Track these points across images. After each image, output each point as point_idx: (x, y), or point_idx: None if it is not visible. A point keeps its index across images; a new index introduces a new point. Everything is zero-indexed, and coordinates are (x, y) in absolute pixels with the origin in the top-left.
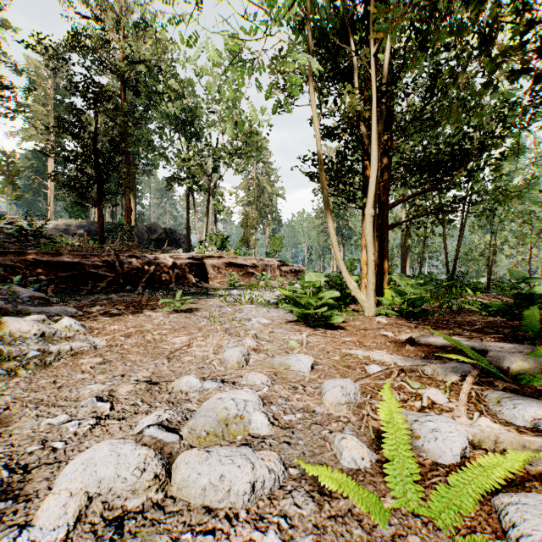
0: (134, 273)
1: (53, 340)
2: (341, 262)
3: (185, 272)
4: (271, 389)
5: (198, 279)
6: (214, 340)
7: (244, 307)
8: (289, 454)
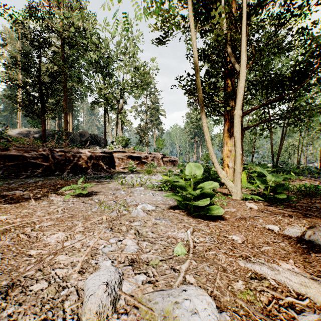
0: (62, 162)
1: None
2: (213, 155)
3: (99, 161)
4: None
5: (108, 167)
6: (92, 240)
7: (135, 190)
8: None
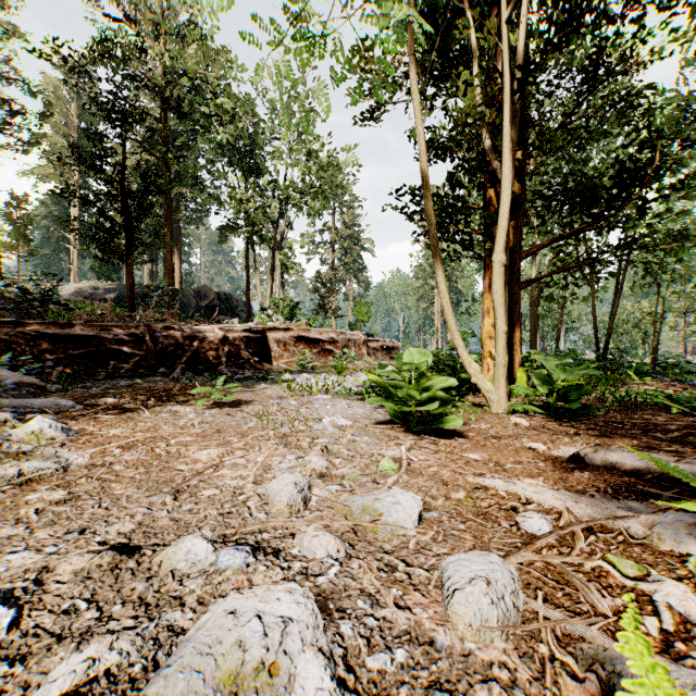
0: (171, 350)
1: None
2: (456, 333)
3: (240, 349)
4: (344, 569)
5: (257, 359)
6: (260, 456)
7: (315, 399)
8: None
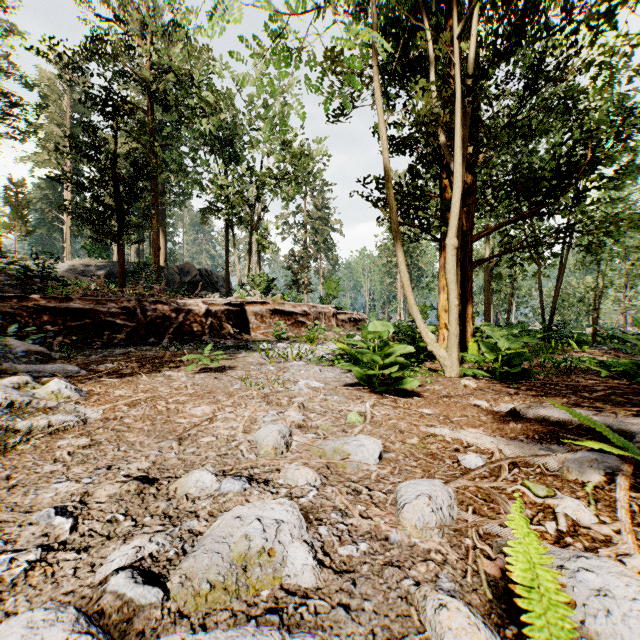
0: (159, 322)
1: (25, 413)
2: (415, 307)
3: (222, 321)
4: (321, 493)
5: (237, 330)
6: (247, 412)
7: (290, 365)
8: (347, 634)
